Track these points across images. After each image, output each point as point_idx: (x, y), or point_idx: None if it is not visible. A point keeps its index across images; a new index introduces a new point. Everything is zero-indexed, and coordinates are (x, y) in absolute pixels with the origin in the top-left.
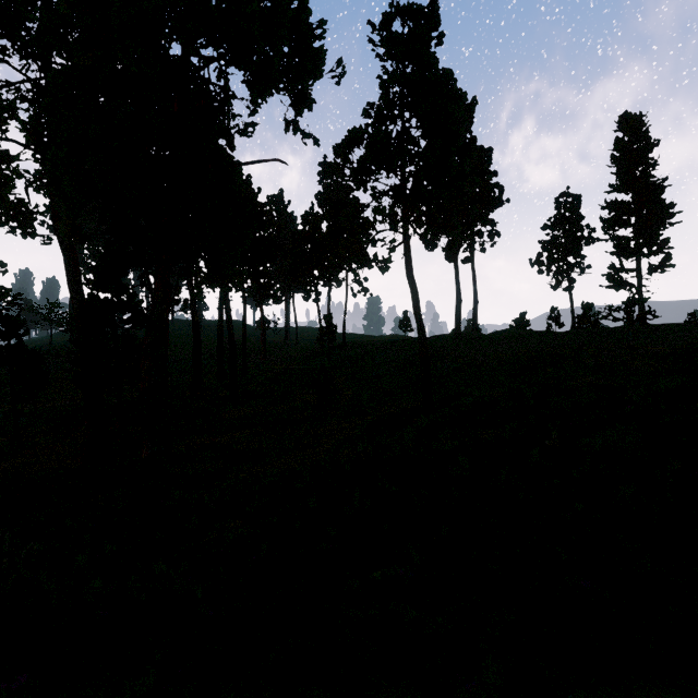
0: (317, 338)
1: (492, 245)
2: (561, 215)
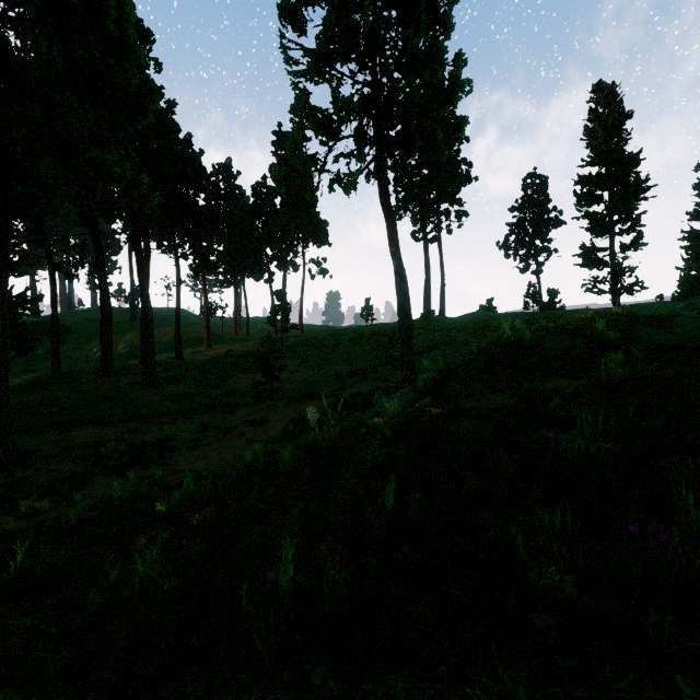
0: (268, 318)
1: (459, 227)
2: (528, 197)
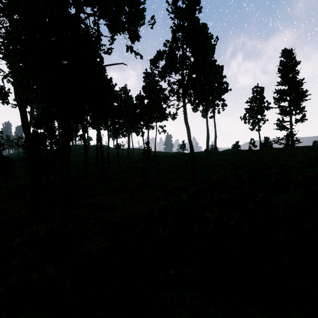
0: (142, 153)
1: (223, 110)
2: (254, 96)
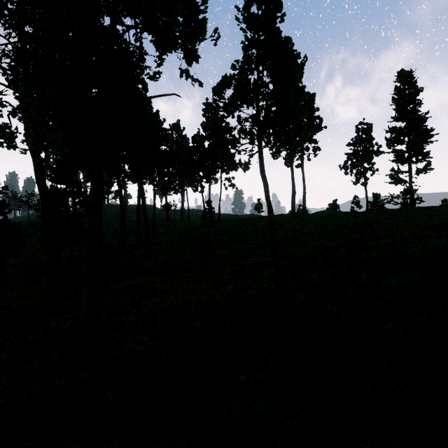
0: (202, 216)
1: (315, 156)
2: (359, 136)
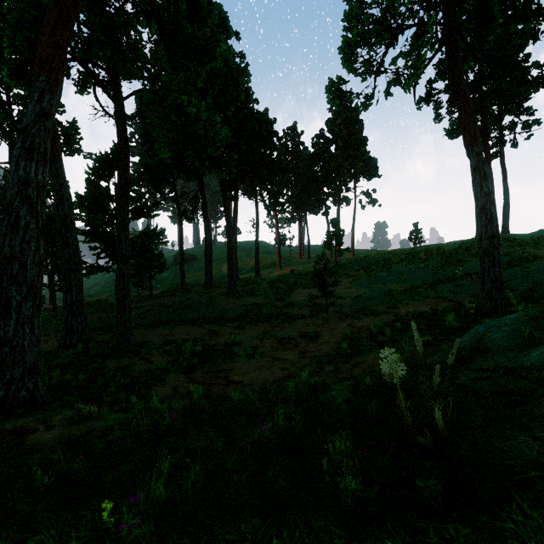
0: (324, 242)
1: (527, 138)
2: None
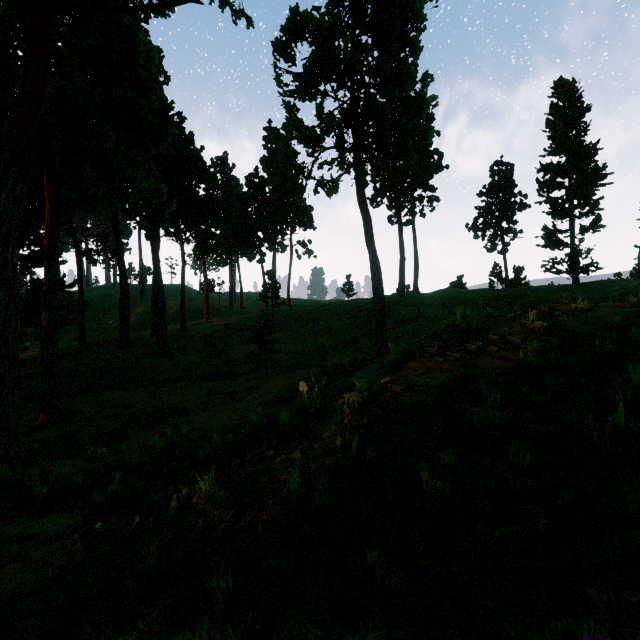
0: (260, 295)
1: (431, 211)
2: (495, 183)
